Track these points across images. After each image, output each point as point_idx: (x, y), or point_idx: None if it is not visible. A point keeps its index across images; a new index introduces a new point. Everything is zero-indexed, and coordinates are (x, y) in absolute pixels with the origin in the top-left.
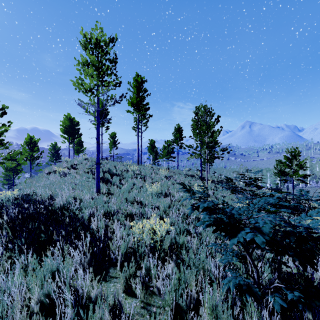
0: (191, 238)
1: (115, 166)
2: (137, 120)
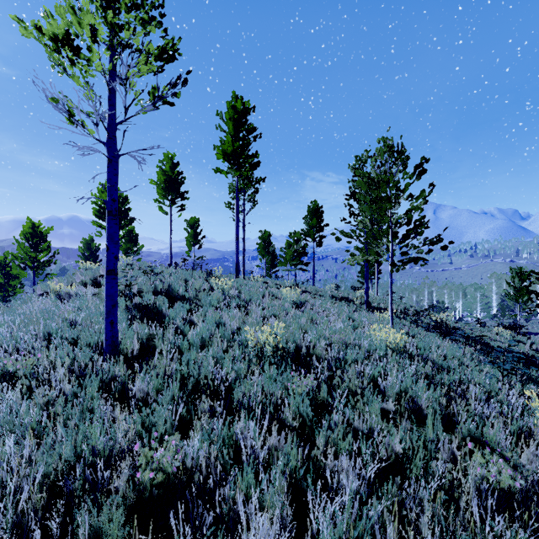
0: None
1: (187, 279)
2: (235, 190)
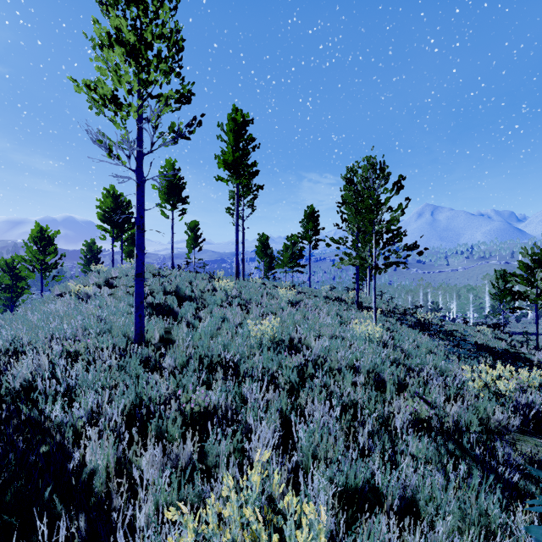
0: (379, 503)
1: (192, 281)
2: (235, 196)
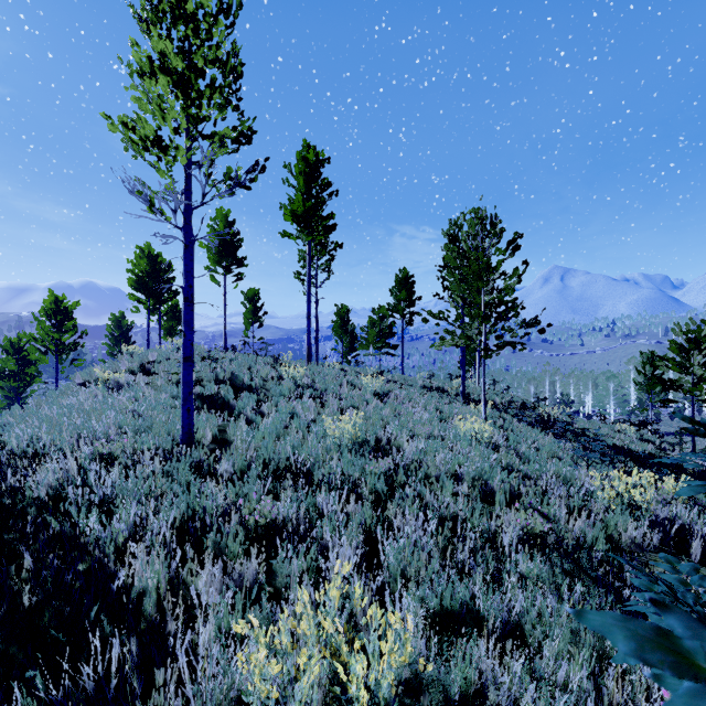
0: (480, 630)
1: (251, 366)
2: (306, 257)
